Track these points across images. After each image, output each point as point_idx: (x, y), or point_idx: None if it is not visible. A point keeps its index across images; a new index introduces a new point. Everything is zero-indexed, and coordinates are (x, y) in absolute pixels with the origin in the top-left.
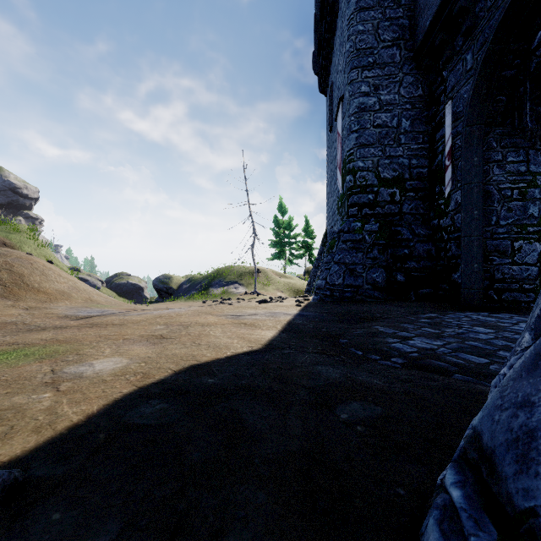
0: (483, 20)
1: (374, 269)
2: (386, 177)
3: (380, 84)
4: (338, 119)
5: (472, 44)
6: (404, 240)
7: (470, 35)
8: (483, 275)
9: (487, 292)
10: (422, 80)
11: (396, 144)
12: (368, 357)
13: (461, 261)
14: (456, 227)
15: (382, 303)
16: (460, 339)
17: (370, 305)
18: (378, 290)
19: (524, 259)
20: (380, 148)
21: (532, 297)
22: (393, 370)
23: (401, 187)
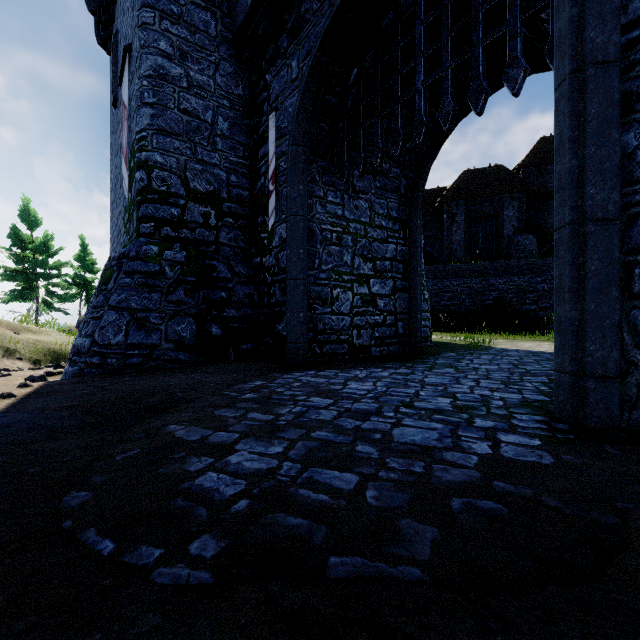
0: (309, 24)
1: (180, 318)
2: (198, 189)
3: (189, 54)
4: (124, 82)
5: (297, 49)
6: (221, 279)
7: (296, 38)
8: (308, 325)
9: (311, 346)
10: (243, 77)
11: (212, 147)
12: (129, 560)
13: (287, 309)
14: (281, 268)
15: (190, 371)
16: (303, 428)
17: (170, 376)
18: (185, 350)
19: (341, 309)
20: (189, 145)
21: (346, 349)
22: (189, 632)
23: (218, 207)
